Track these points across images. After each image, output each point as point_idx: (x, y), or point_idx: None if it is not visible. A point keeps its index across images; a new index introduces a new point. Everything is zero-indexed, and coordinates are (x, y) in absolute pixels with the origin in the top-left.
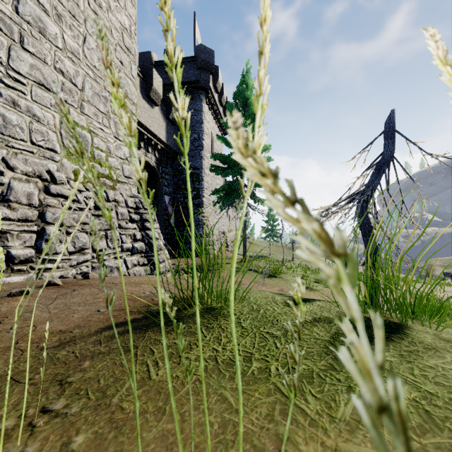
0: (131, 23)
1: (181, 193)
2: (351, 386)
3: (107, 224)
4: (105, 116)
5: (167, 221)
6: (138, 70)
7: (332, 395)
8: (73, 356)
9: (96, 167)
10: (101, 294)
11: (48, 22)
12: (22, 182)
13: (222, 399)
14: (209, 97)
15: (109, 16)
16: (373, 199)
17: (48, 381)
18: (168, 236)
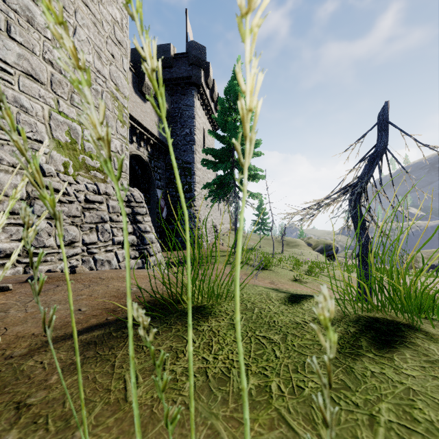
0: (122, 17)
1: (173, 187)
2: (373, 414)
3: (98, 217)
4: (96, 109)
5: (159, 214)
6: (131, 65)
7: (352, 428)
8: (40, 367)
9: (86, 159)
10: (85, 291)
11: (36, 11)
12: (8, 174)
13: (213, 434)
14: (201, 93)
15: (100, 9)
16: (366, 192)
17: (3, 403)
18: (160, 229)
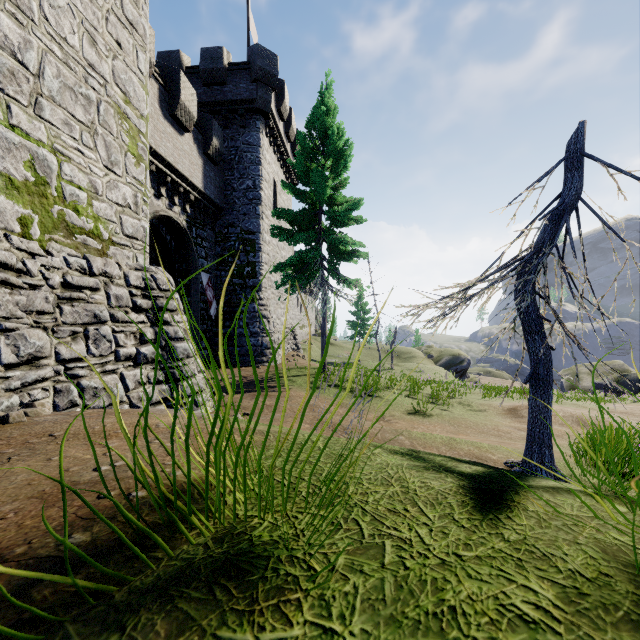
0: None
1: (227, 270)
2: None
3: (88, 315)
4: (87, 130)
5: (204, 312)
6: (156, 73)
7: None
8: None
9: (68, 214)
10: None
11: None
12: None
13: None
14: (270, 126)
15: None
16: (545, 270)
17: None
18: (207, 334)
